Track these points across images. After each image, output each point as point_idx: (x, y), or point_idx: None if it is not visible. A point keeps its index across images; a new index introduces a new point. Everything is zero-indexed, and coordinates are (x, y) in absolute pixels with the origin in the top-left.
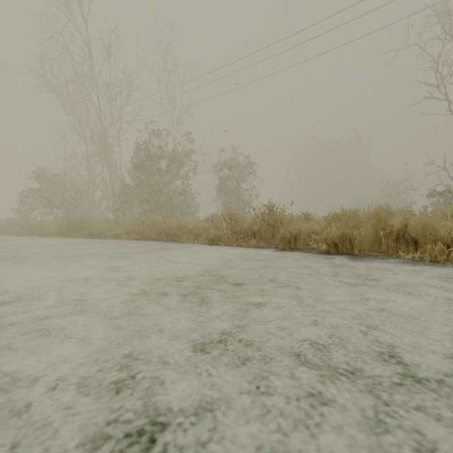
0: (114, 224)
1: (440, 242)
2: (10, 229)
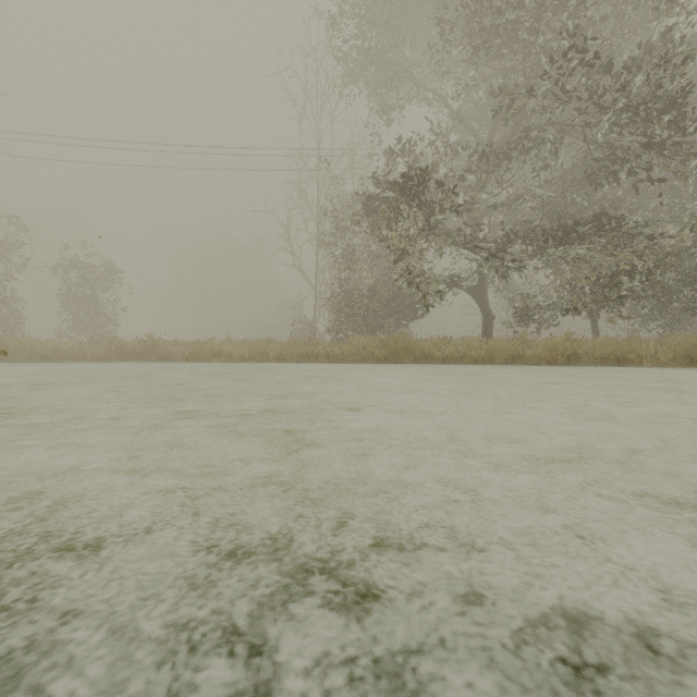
0: None
1: (229, 355)
2: None
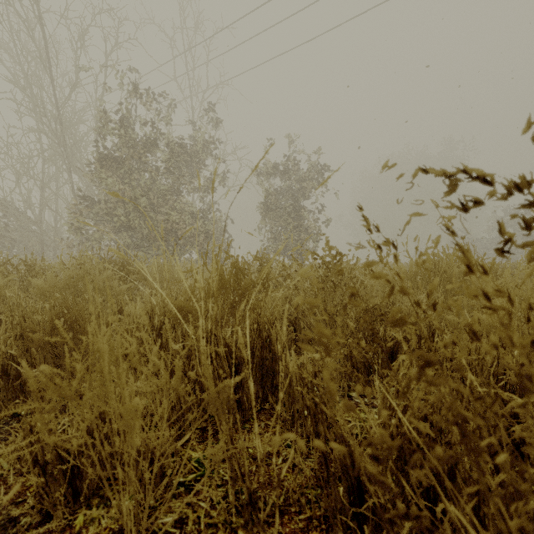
0: None
1: None
2: None
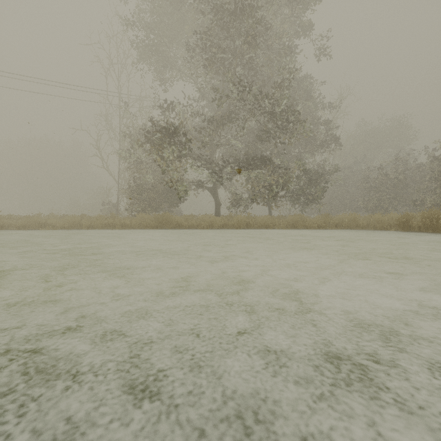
0: None
1: (53, 225)
2: None
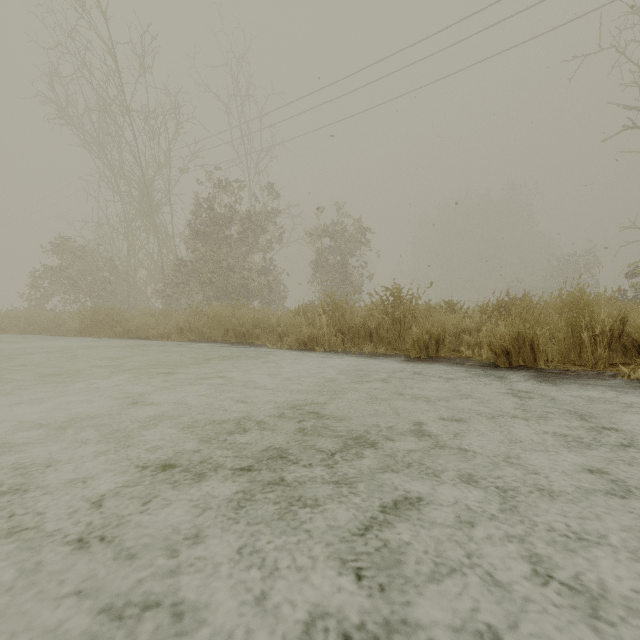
0: (161, 317)
1: None
2: (14, 325)
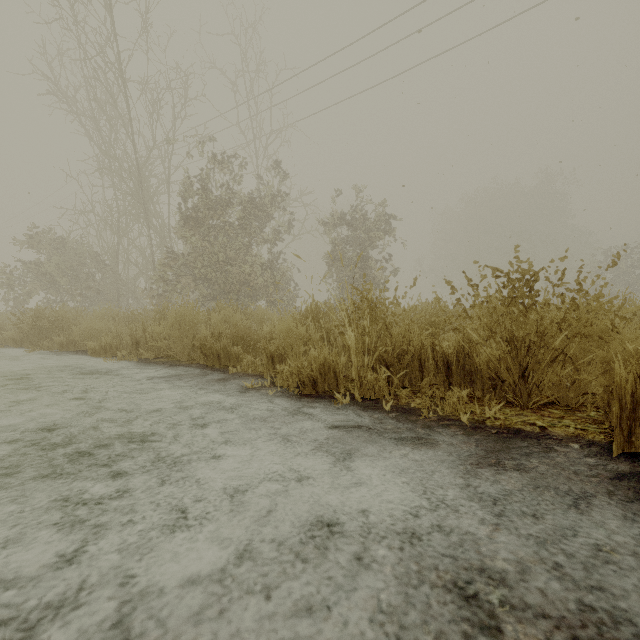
0: (126, 321)
1: None
2: None
